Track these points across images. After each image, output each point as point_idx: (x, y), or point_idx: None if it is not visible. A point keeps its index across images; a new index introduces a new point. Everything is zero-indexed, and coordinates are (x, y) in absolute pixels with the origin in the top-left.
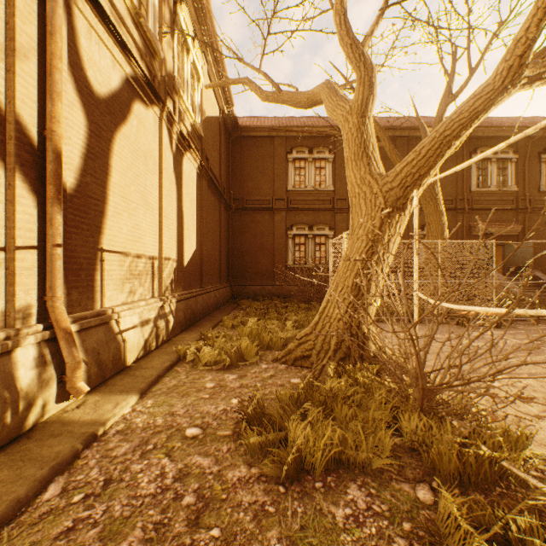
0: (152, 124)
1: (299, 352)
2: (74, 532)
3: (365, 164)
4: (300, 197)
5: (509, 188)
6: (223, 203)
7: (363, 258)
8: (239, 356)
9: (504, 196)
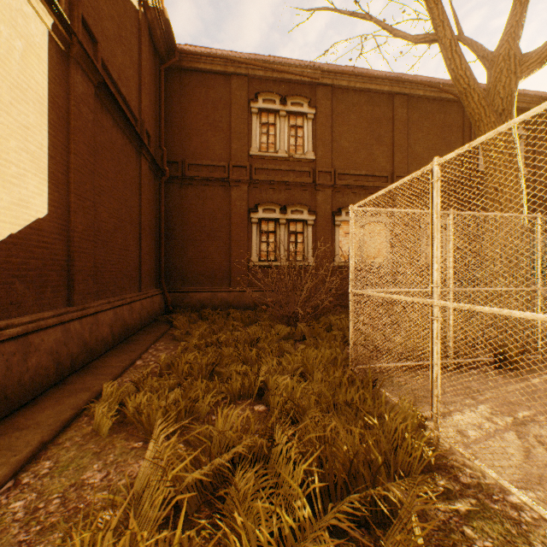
0: None
1: None
2: None
3: None
4: (269, 165)
5: None
6: (146, 158)
7: None
8: None
9: None
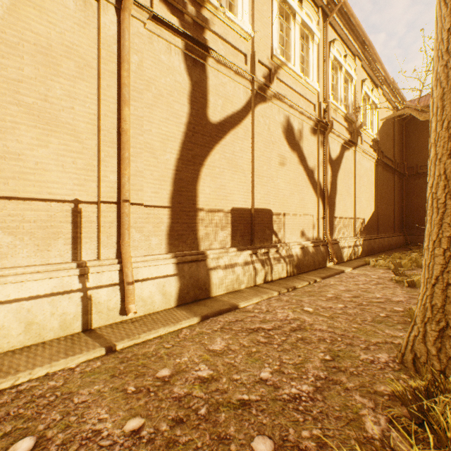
0: (350, 156)
1: None
2: (346, 280)
3: None
4: None
5: None
6: (395, 174)
7: None
8: (398, 266)
9: None
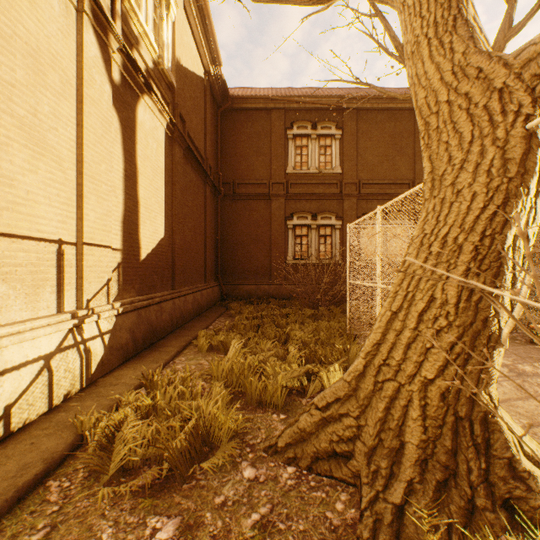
0: (56, 10)
1: (325, 442)
2: None
3: (463, 38)
4: (302, 180)
5: None
6: (208, 185)
7: (481, 235)
8: (197, 441)
9: None
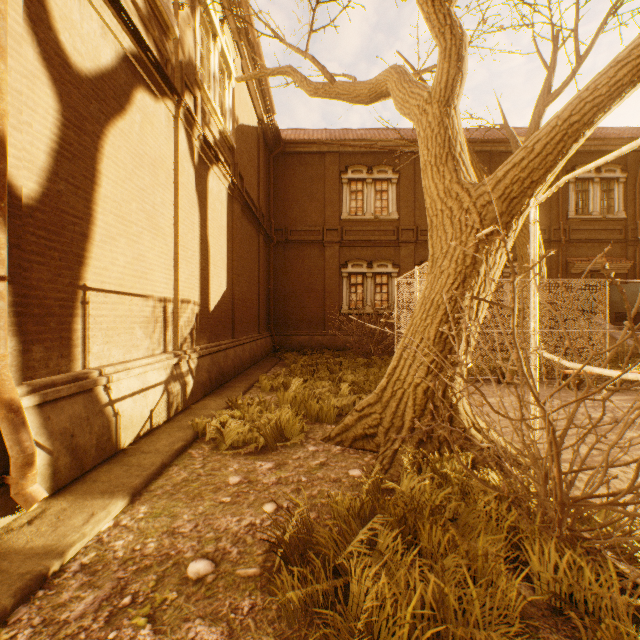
0: (163, 124)
1: (360, 429)
2: None
3: (451, 169)
4: (357, 227)
5: (616, 214)
6: (261, 234)
7: (449, 300)
8: (277, 433)
9: (610, 225)
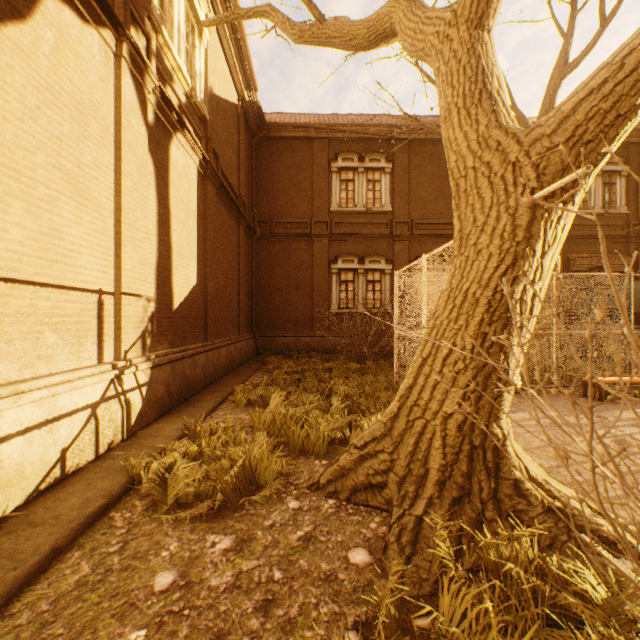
0: (97, 58)
1: (362, 476)
2: None
3: (487, 111)
4: (348, 219)
5: (618, 209)
6: (242, 224)
7: (493, 291)
8: (244, 480)
9: (611, 220)
